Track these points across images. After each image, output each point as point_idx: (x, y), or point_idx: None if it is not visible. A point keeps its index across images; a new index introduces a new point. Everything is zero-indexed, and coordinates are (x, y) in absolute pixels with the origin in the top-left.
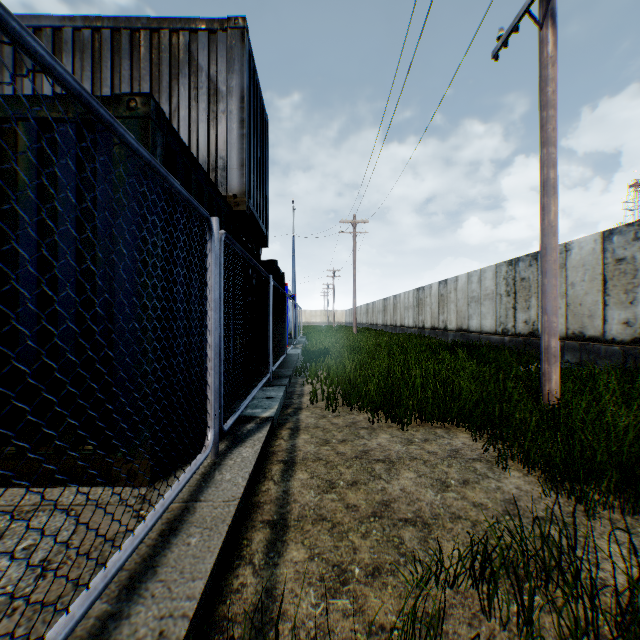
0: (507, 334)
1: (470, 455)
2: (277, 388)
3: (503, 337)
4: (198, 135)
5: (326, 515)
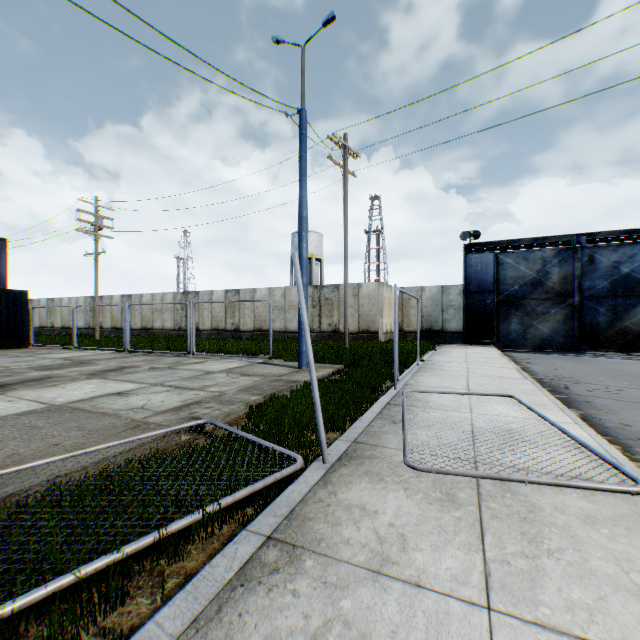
0: (92, 328)
1: None
2: None
3: (90, 330)
4: None
5: None
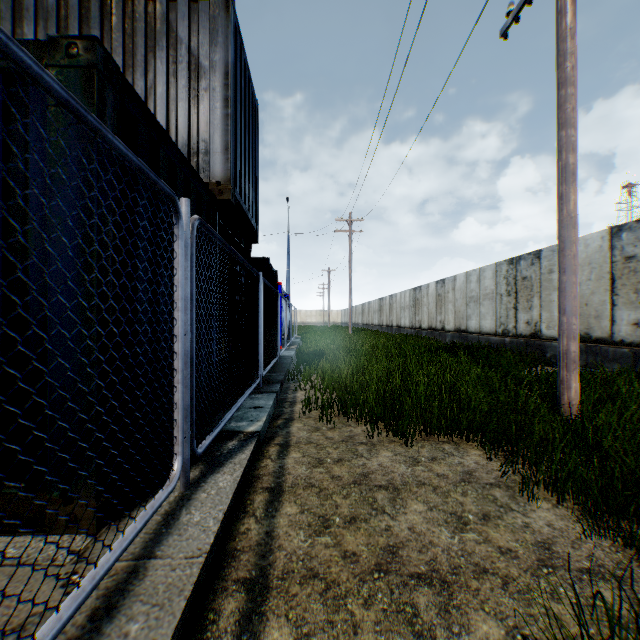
0: (508, 335)
1: (486, 479)
2: (267, 395)
3: (503, 338)
4: (177, 115)
5: (318, 569)
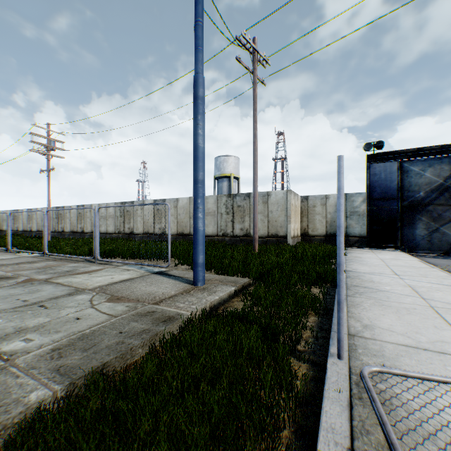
0: (57, 232)
1: None
2: None
3: (55, 233)
4: None
5: None
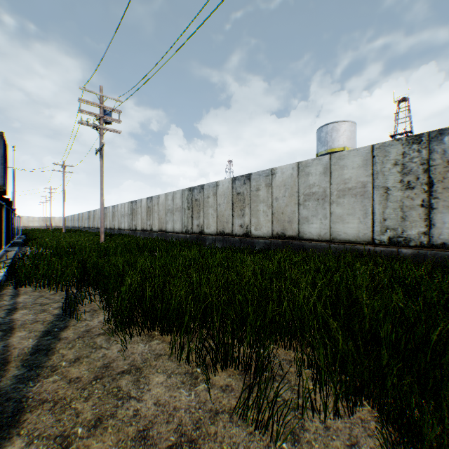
0: (131, 230)
1: None
2: (16, 247)
3: (130, 231)
4: None
5: None
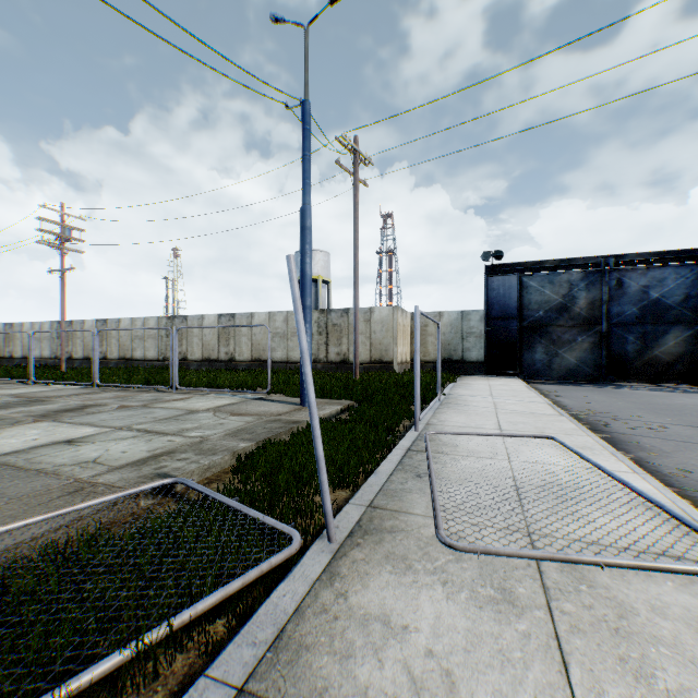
0: (59, 359)
1: None
2: None
3: (57, 360)
4: None
5: None
